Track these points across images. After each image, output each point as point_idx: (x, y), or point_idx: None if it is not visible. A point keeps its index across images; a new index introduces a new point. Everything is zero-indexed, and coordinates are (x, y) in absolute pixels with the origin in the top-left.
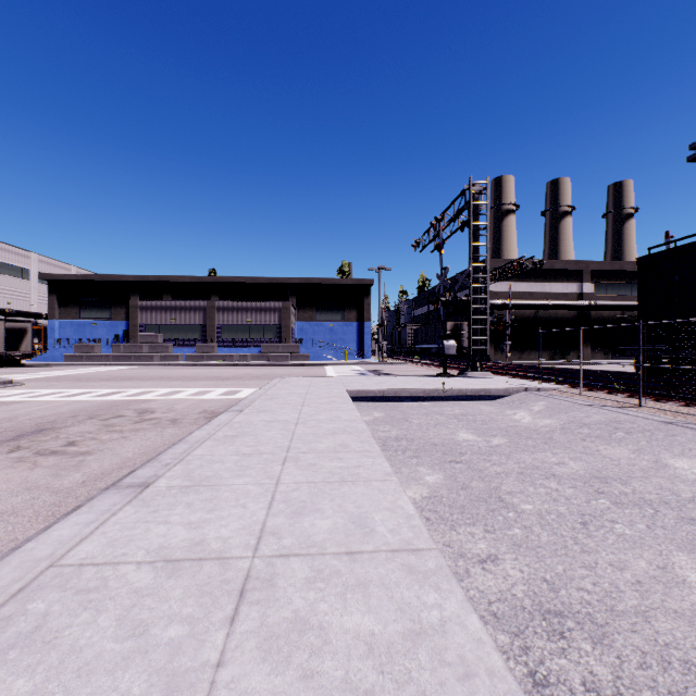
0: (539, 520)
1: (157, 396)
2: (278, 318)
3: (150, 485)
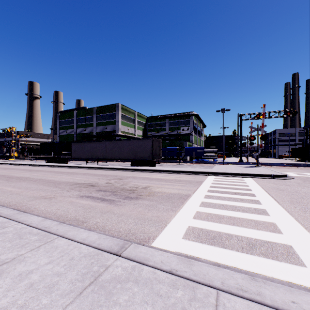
0: None
1: None
2: None
3: None
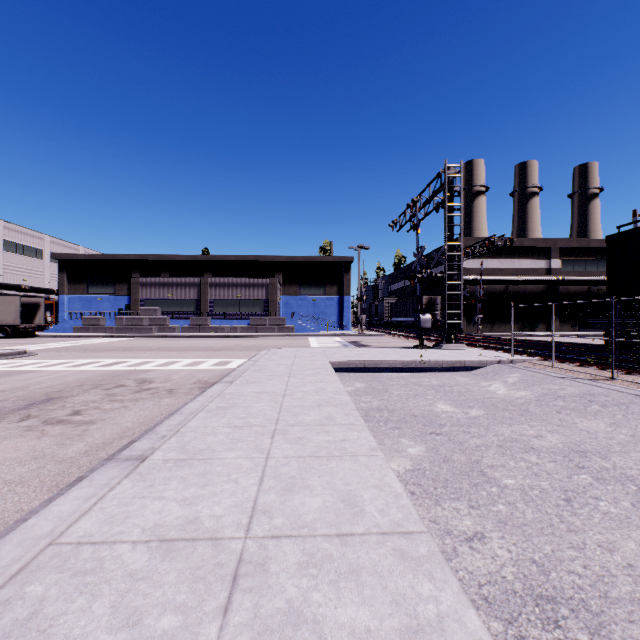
0: (523, 496)
1: (155, 366)
2: (266, 293)
3: (147, 458)
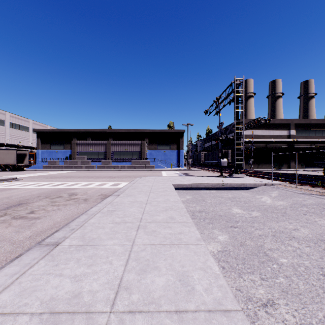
0: (294, 271)
1: (80, 186)
2: (140, 148)
3: (59, 244)
